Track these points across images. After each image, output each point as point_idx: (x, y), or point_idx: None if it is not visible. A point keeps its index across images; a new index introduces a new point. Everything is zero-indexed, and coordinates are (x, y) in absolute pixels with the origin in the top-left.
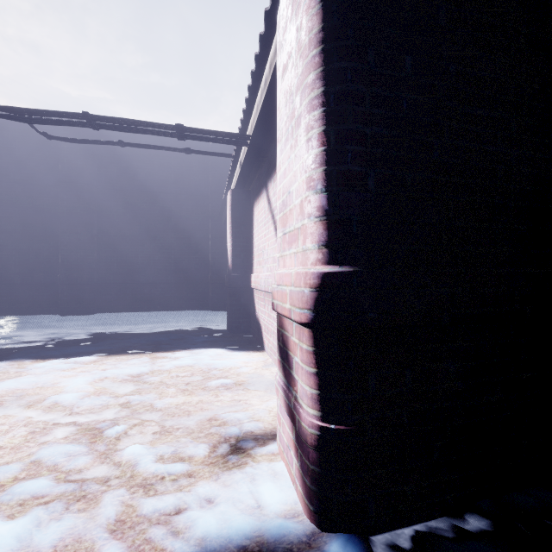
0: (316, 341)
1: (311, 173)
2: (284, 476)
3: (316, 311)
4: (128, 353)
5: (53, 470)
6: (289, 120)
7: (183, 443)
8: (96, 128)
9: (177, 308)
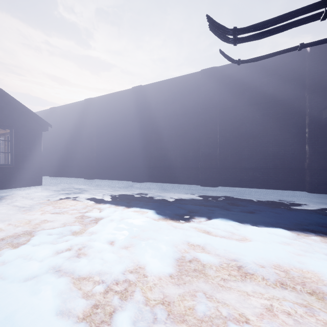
0: None
1: None
2: None
3: None
4: (313, 234)
5: None
6: None
7: None
8: (326, 16)
9: (274, 187)
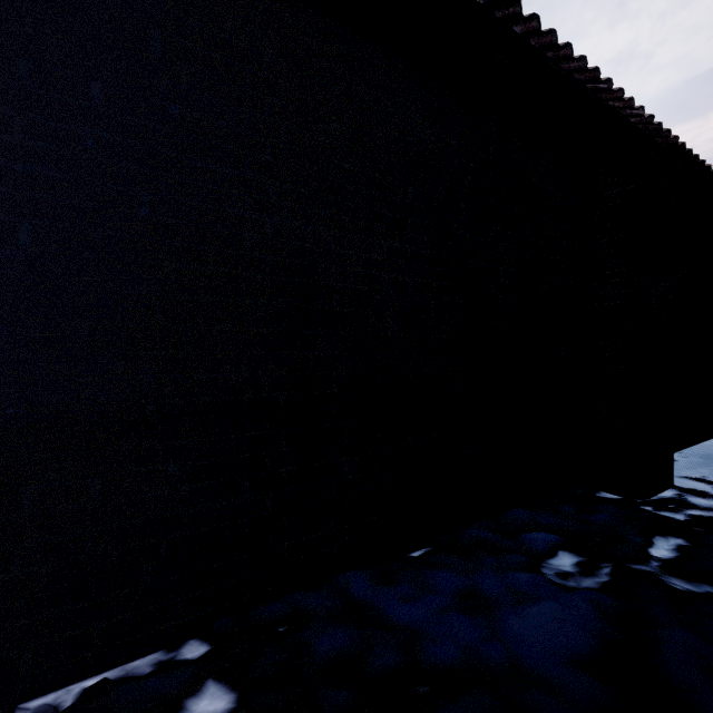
0: None
1: None
2: None
3: None
4: None
5: None
6: None
7: None
8: None
9: None
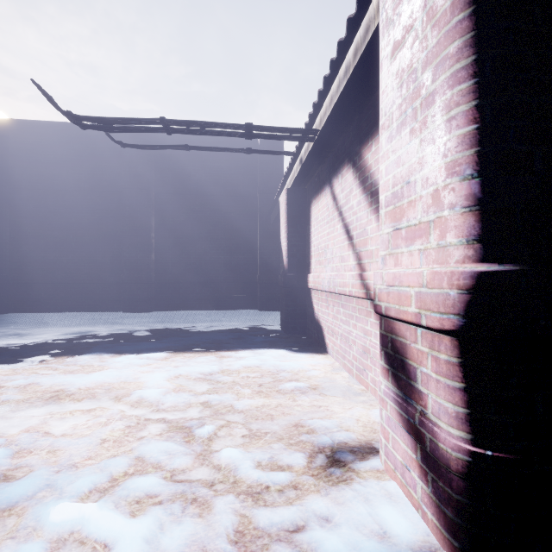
0: (464, 351)
1: (456, 157)
2: (401, 499)
3: (469, 317)
4: (194, 351)
5: (157, 468)
6: (407, 101)
7: (276, 450)
8: (170, 132)
9: (226, 307)
